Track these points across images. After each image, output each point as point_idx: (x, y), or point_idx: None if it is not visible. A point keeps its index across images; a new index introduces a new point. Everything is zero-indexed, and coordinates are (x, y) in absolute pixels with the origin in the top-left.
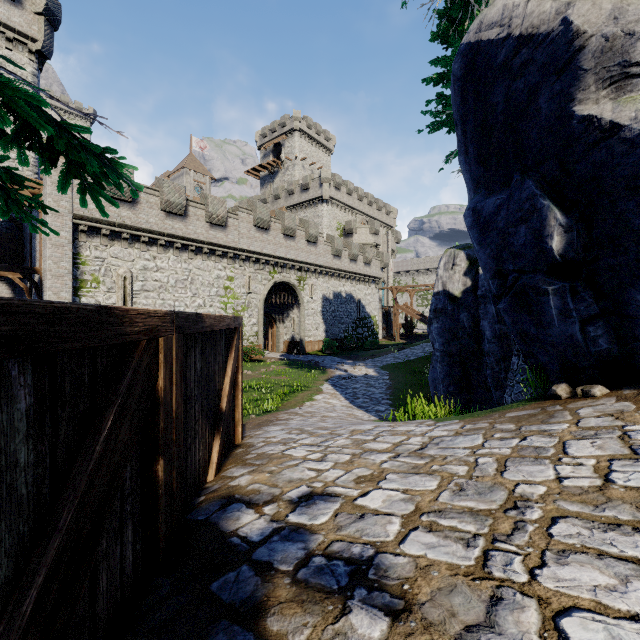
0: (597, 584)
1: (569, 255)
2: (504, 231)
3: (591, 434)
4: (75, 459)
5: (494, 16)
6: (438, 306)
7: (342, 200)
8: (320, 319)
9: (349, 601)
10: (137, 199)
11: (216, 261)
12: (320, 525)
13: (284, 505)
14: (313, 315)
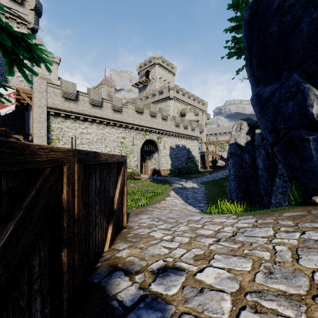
0: None
1: None
2: (277, 105)
3: None
4: None
5: None
6: (232, 151)
7: (180, 98)
8: (169, 158)
9: None
10: (78, 98)
11: (116, 129)
12: (172, 296)
13: (148, 275)
14: (165, 156)
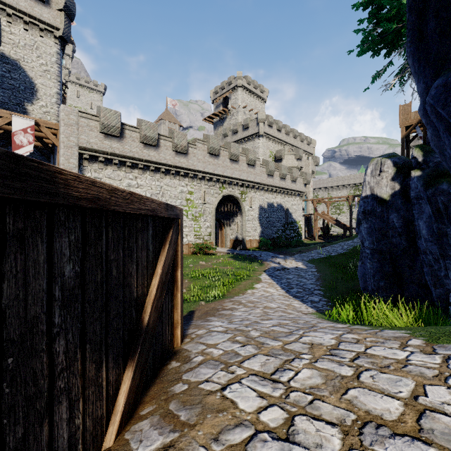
0: None
1: None
2: None
3: None
4: None
5: None
6: (367, 208)
7: (273, 135)
8: (257, 223)
9: None
10: (123, 135)
11: (180, 180)
12: None
13: None
14: (252, 220)
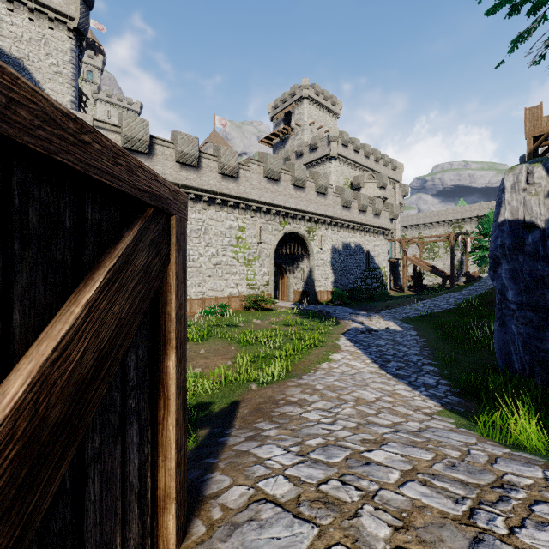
0: None
1: None
2: None
3: None
4: None
5: None
6: (508, 240)
7: (349, 157)
8: (329, 269)
9: None
10: (153, 151)
11: (228, 212)
12: None
13: None
14: (322, 265)
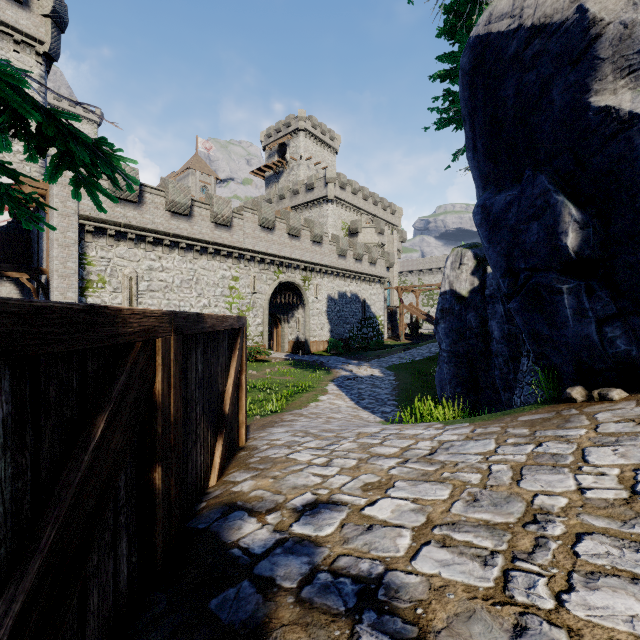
0: (634, 614)
1: (585, 252)
2: (515, 228)
3: (612, 441)
4: (61, 470)
5: (504, 7)
6: (445, 306)
7: (347, 200)
8: (325, 319)
9: (357, 626)
10: (143, 199)
11: (221, 261)
12: (325, 537)
13: (288, 514)
14: (318, 315)
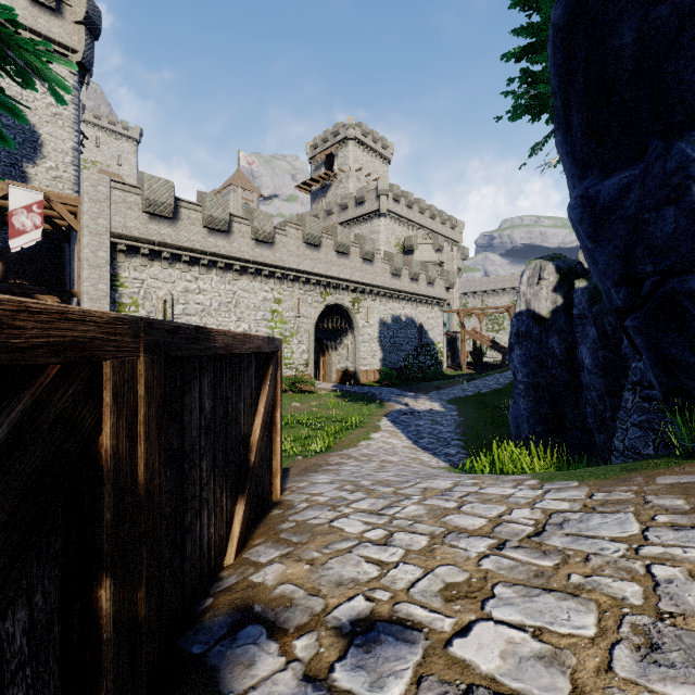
0: None
1: None
2: (637, 219)
3: None
4: None
5: None
6: (521, 329)
7: (401, 213)
8: (377, 346)
9: None
10: (178, 215)
11: (262, 282)
12: None
13: (328, 639)
14: (369, 341)
